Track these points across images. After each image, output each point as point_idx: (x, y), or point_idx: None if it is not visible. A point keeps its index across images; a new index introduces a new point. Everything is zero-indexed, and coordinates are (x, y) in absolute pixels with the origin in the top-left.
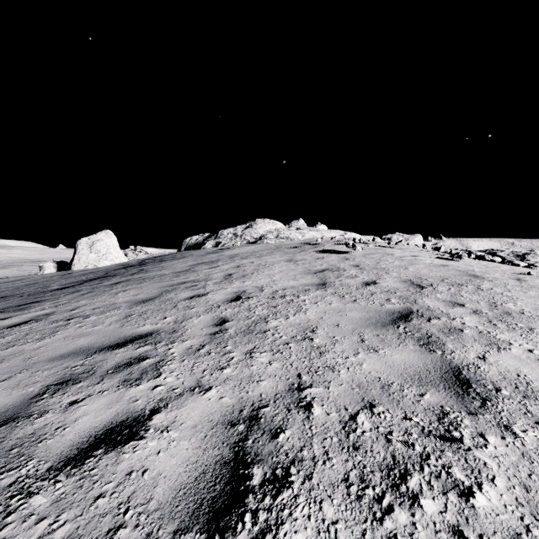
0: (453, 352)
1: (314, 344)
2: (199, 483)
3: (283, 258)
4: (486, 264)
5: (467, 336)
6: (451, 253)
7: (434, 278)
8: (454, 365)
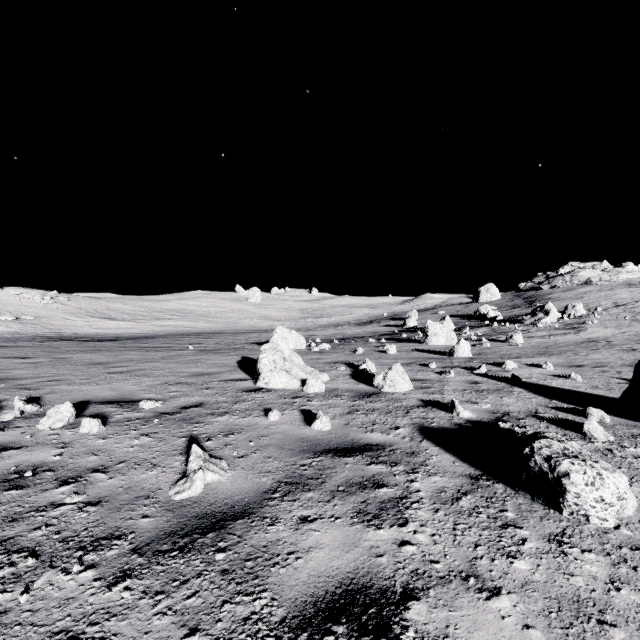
0: None
1: None
2: (639, 303)
3: (622, 290)
4: None
5: None
6: None
7: None
8: None
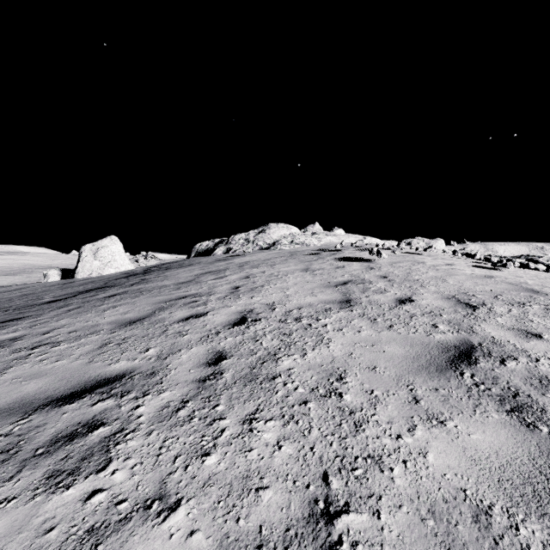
0: None
1: (345, 407)
2: None
3: (298, 266)
4: (536, 274)
5: None
6: (491, 260)
7: (483, 294)
8: None
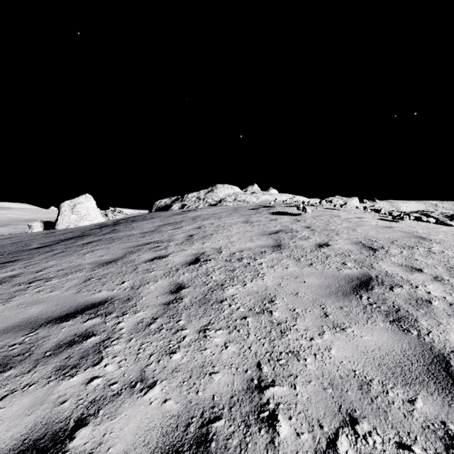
0: (430, 332)
1: (274, 320)
2: None
3: (240, 219)
4: (426, 225)
5: (438, 309)
6: (392, 214)
7: (383, 240)
8: (437, 352)
